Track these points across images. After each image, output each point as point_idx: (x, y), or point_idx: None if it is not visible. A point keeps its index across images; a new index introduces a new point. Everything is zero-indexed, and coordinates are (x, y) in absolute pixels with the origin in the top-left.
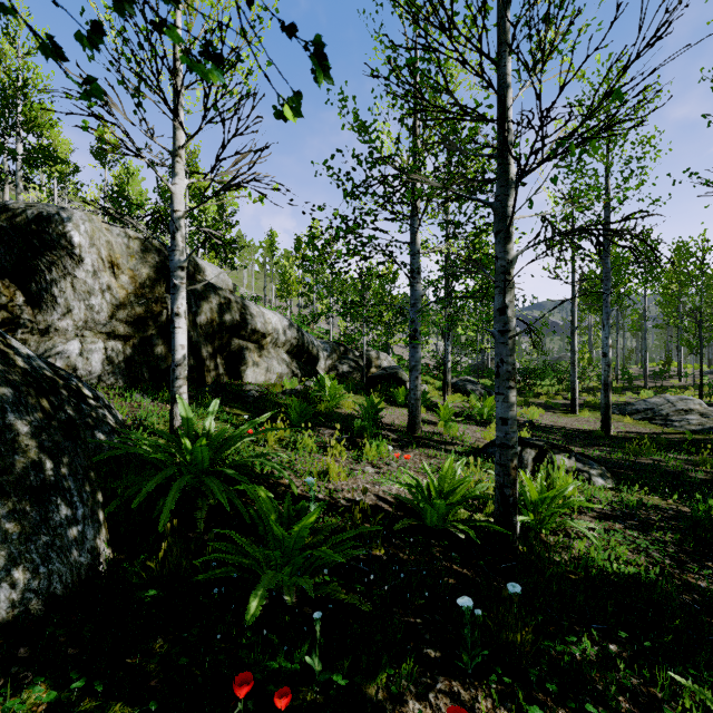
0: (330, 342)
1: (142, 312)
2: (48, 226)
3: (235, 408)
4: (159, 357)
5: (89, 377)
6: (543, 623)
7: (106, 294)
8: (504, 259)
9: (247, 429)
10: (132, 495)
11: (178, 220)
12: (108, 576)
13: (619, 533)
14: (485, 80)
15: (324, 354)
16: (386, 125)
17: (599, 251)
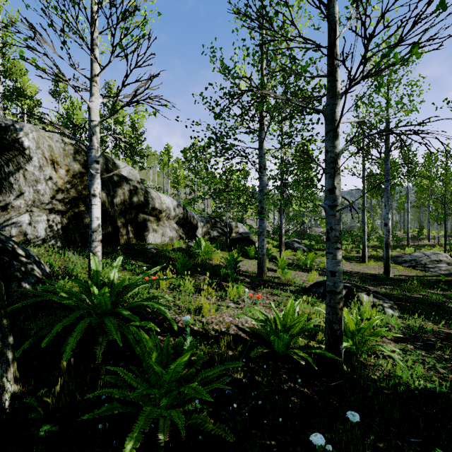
0: (205, 216)
1: (74, 195)
2: (5, 134)
3: (139, 261)
4: (87, 226)
5: (36, 239)
6: (374, 442)
7: (48, 182)
8: (332, 151)
9: (141, 279)
10: (44, 334)
11: (94, 127)
12: (9, 413)
13: (413, 353)
14: (321, 11)
15: (201, 224)
16: (242, 67)
17: (401, 147)
